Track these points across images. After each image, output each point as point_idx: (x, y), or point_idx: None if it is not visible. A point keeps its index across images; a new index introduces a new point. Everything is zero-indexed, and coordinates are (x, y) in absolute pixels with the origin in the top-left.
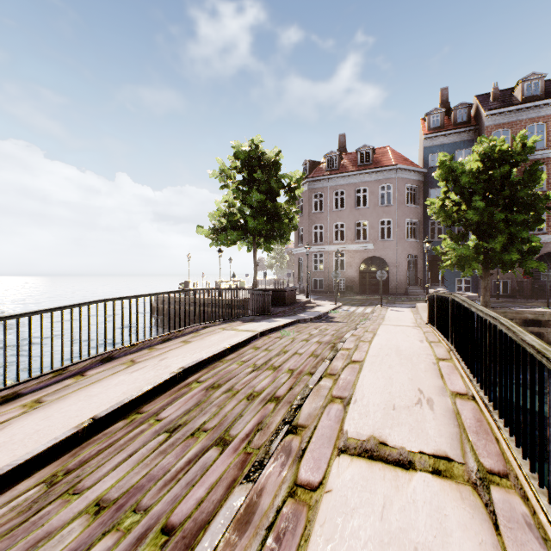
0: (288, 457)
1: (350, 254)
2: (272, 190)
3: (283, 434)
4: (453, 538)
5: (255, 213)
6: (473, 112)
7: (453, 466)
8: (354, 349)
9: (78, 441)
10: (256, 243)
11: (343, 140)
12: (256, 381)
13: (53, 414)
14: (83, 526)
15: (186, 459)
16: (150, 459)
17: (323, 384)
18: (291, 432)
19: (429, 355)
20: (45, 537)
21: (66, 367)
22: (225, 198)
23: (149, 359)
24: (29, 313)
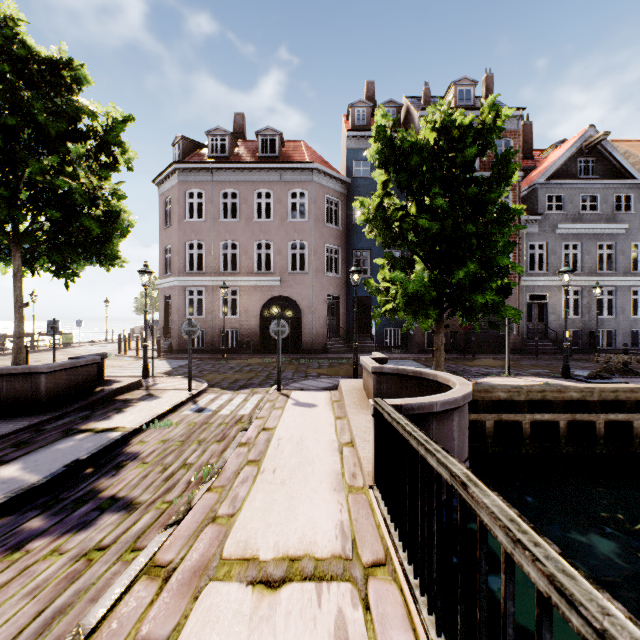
0: None
1: (247, 291)
2: (46, 135)
3: None
4: None
5: None
6: (403, 116)
7: None
8: None
9: None
10: (28, 257)
11: (240, 122)
12: None
13: None
14: None
15: None
16: None
17: None
18: None
19: None
20: None
21: None
22: None
23: None
24: None
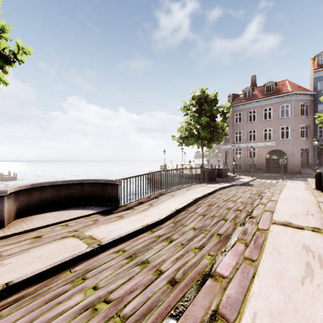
0: (253, 223)
1: (259, 148)
2: (213, 115)
3: (248, 218)
4: (318, 243)
5: (203, 128)
6: None
7: (320, 230)
8: (271, 196)
9: (173, 215)
10: (203, 143)
11: (254, 79)
12: (228, 204)
13: (160, 208)
14: (193, 231)
15: (214, 222)
16: (201, 221)
17: (259, 206)
18: (251, 218)
19: (313, 200)
20: (184, 232)
21: (149, 195)
22: (185, 120)
23: (178, 195)
24: (141, 175)
